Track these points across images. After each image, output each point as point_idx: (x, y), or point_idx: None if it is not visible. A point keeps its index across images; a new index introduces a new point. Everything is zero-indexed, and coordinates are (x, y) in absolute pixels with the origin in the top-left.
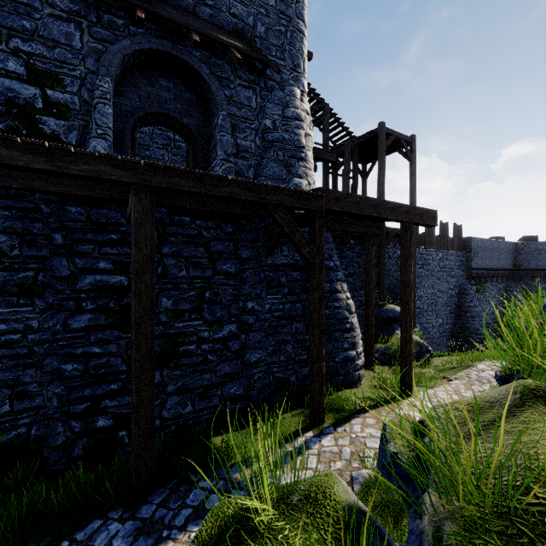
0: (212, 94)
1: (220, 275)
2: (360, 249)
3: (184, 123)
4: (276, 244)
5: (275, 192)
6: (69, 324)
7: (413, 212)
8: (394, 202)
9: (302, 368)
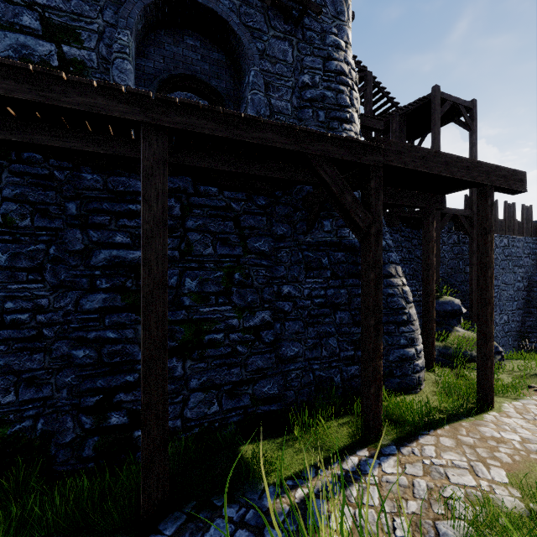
0: (243, 47)
1: (251, 254)
2: (410, 232)
3: (212, 85)
4: (317, 217)
5: (319, 140)
6: (81, 304)
7: (495, 173)
8: (471, 159)
9: (348, 366)
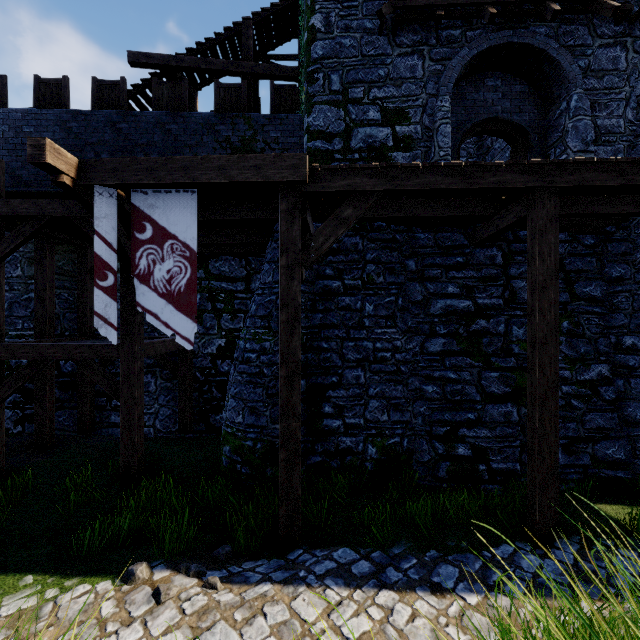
0: (561, 72)
1: (580, 301)
2: None
3: (515, 122)
4: None
5: None
6: (426, 347)
7: None
8: None
9: None
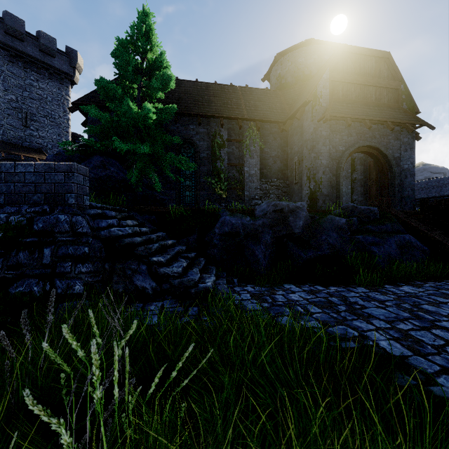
0: None
1: None
2: None
3: None
4: None
5: None
6: None
7: None
8: None
9: None
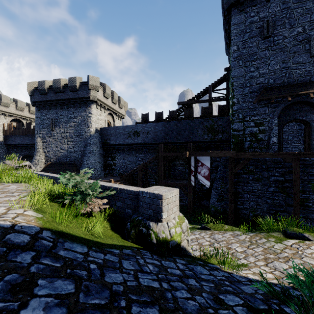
0: None
1: None
2: None
3: (304, 120)
4: None
5: None
6: (268, 189)
7: None
8: None
9: None
